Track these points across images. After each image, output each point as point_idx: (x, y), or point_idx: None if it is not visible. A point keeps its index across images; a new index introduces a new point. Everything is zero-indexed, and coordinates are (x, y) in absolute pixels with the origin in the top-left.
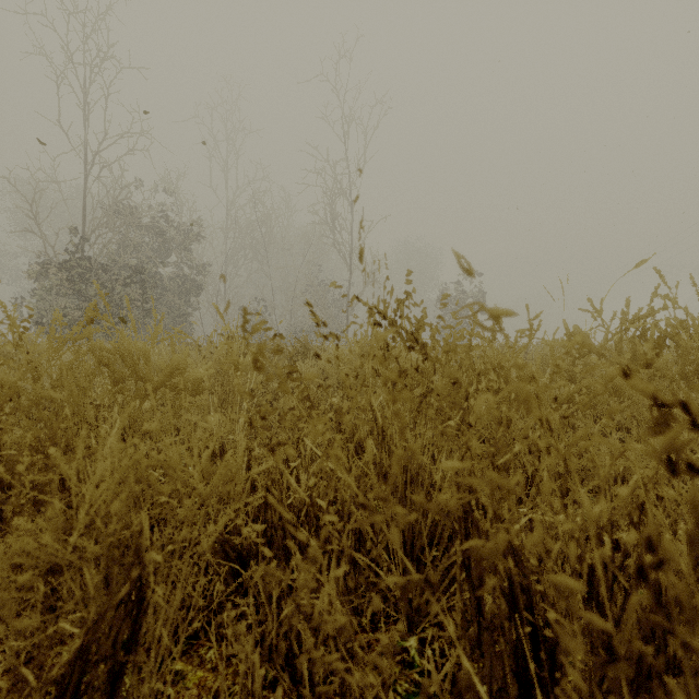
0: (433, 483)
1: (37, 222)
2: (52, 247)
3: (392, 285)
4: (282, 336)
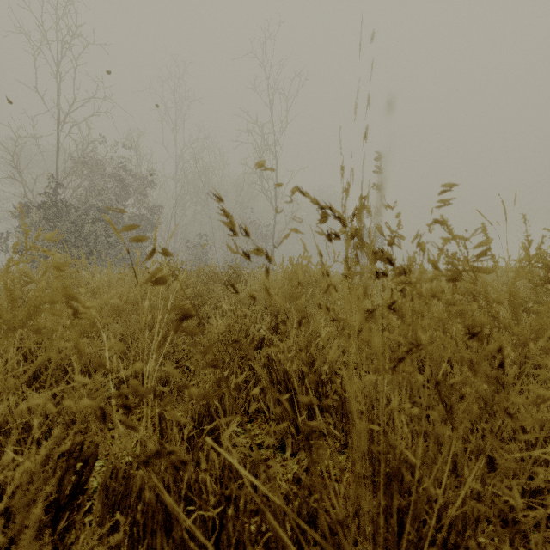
0: (420, 490)
1: (18, 170)
2: (31, 191)
3: (347, 181)
4: (166, 252)
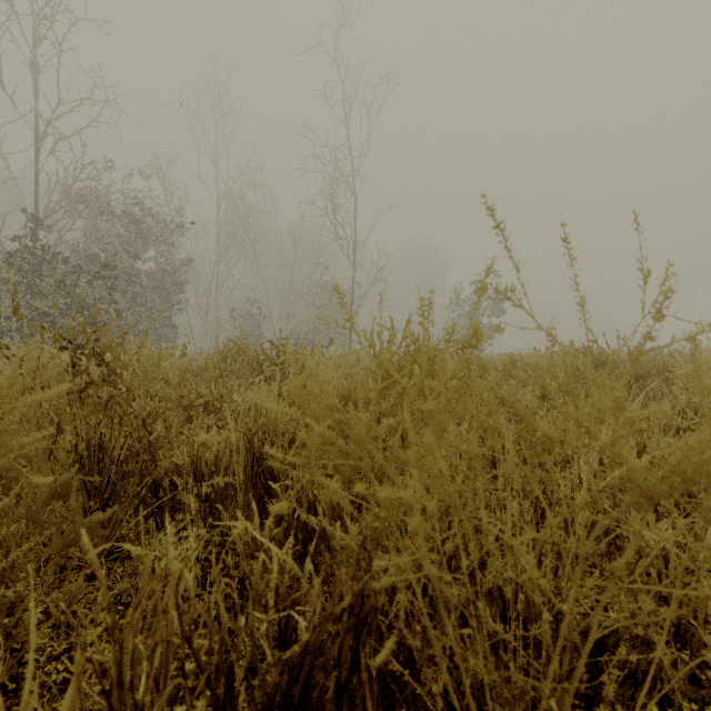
0: None
1: None
2: None
3: None
4: None
